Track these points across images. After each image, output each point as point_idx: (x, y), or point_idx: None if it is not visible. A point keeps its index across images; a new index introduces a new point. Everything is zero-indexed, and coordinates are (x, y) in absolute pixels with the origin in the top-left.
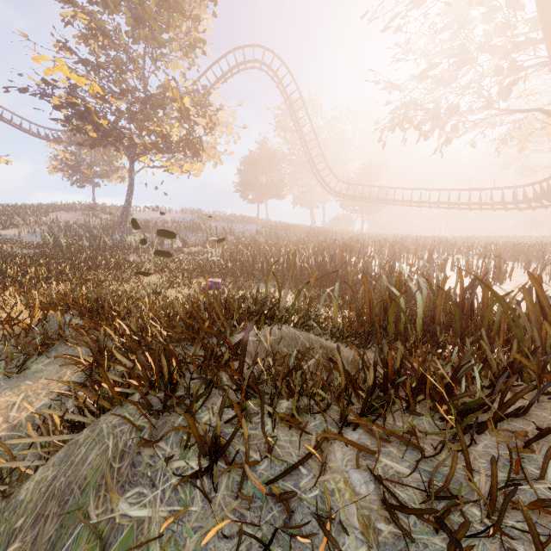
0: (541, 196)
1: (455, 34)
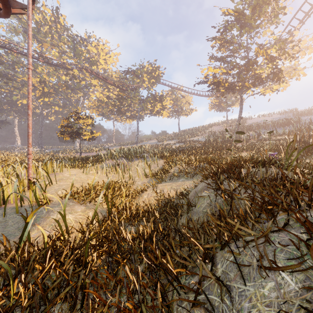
0: None
1: None
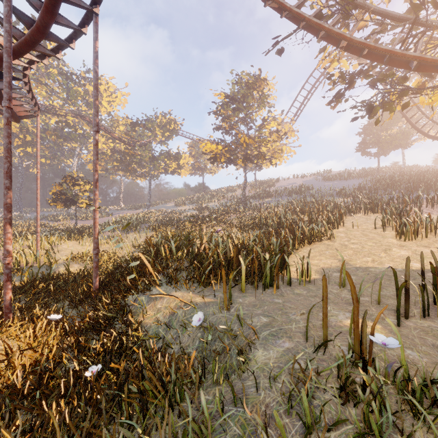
0: None
1: None
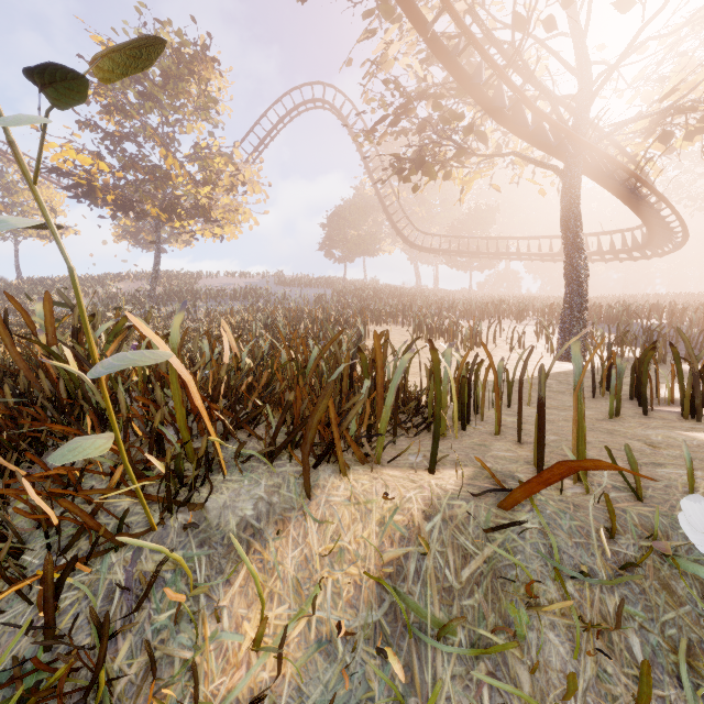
0: (645, 242)
1: None
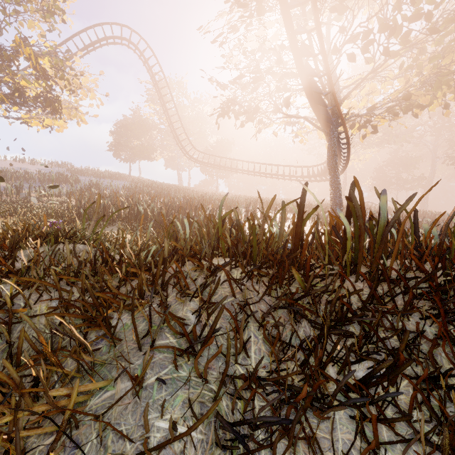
0: (320, 174)
1: (262, 58)
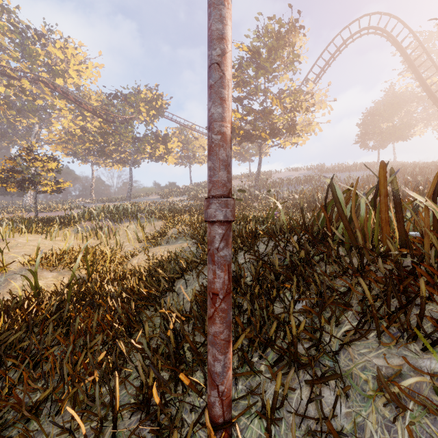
0: None
1: None
